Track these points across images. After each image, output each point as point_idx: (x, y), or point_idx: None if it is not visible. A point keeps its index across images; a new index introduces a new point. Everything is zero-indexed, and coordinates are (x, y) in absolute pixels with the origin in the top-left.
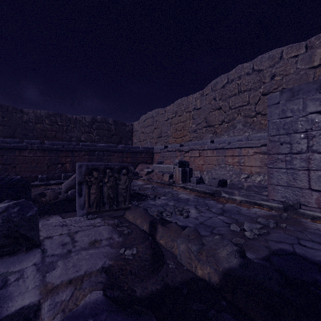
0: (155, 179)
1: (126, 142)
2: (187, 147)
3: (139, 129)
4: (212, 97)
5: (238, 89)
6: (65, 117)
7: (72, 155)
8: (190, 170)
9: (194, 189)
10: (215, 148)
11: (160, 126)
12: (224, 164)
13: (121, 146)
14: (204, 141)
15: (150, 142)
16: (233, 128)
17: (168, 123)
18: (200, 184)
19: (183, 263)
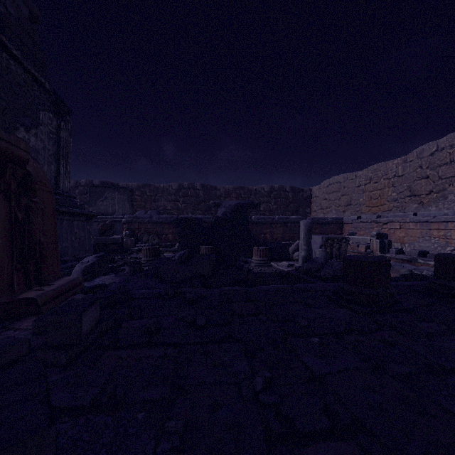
0: (349, 249)
1: (303, 210)
2: (386, 219)
3: (320, 195)
4: (418, 165)
5: (450, 158)
6: (247, 189)
7: (271, 227)
8: (389, 242)
9: (392, 257)
10: (418, 221)
11: (349, 192)
12: (428, 237)
13: (310, 217)
14: (405, 213)
15: (335, 210)
16: (444, 199)
17: (360, 189)
18: (400, 254)
19: None
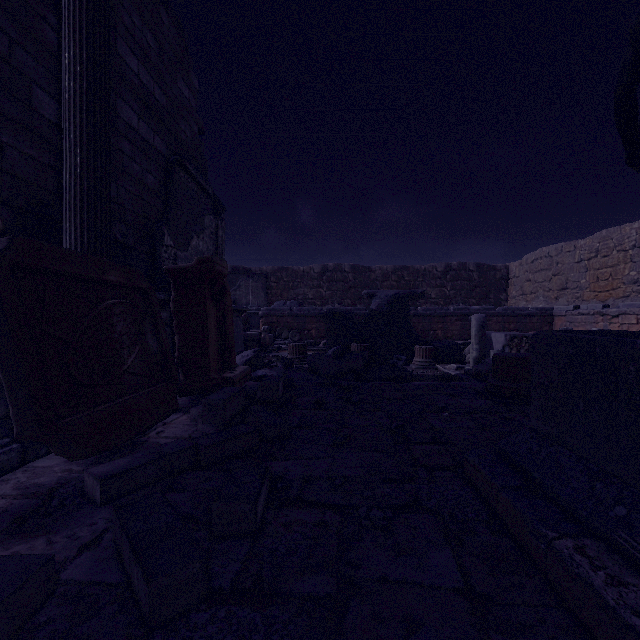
0: None
1: (496, 296)
2: (616, 309)
3: (521, 274)
4: None
5: None
6: (413, 269)
7: (444, 321)
8: None
9: None
10: None
11: (565, 271)
12: None
13: (501, 308)
14: None
15: (544, 297)
16: None
17: (580, 267)
18: None
19: None
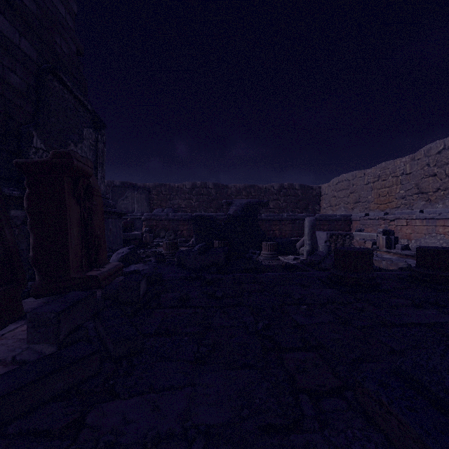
0: (356, 246)
1: (313, 207)
2: (393, 216)
3: (329, 192)
4: (425, 163)
5: None
6: (257, 187)
7: (280, 224)
8: (396, 238)
9: (397, 253)
10: (424, 218)
11: (358, 190)
12: (434, 233)
13: (318, 215)
14: (412, 210)
15: (344, 208)
16: None
17: (368, 187)
18: (406, 250)
19: (384, 268)
